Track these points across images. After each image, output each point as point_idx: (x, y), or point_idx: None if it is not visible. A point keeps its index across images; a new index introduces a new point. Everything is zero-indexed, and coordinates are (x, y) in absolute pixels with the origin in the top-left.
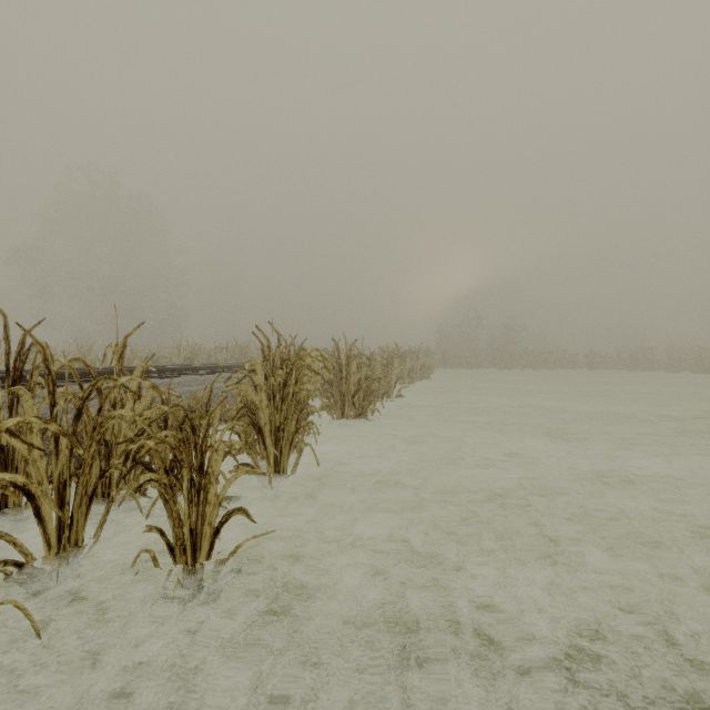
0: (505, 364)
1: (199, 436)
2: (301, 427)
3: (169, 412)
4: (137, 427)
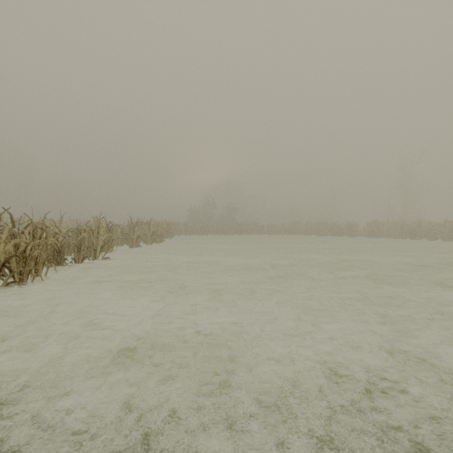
0: (222, 231)
1: None
2: None
3: None
4: None
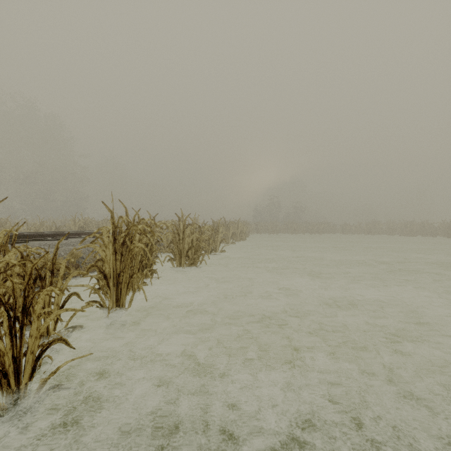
0: (294, 231)
1: (45, 282)
2: (134, 274)
3: (17, 264)
4: (4, 276)
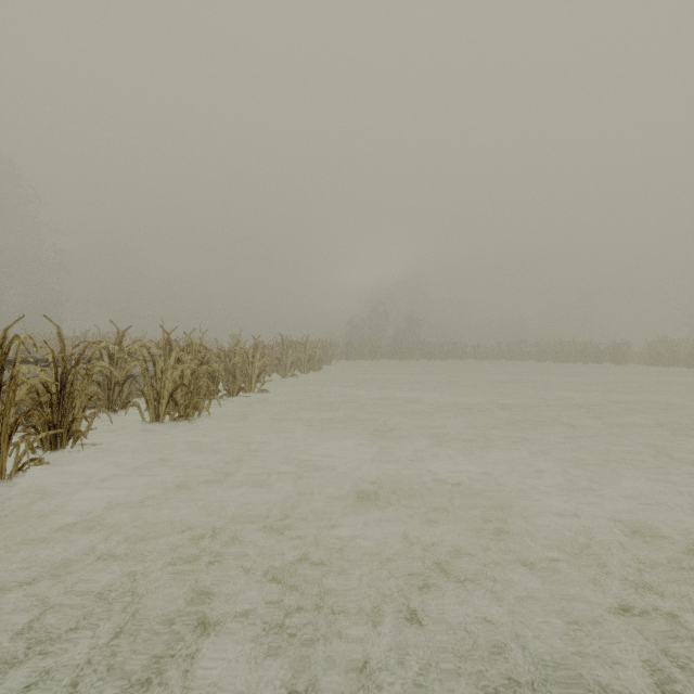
0: (403, 355)
1: None
2: None
3: None
4: None
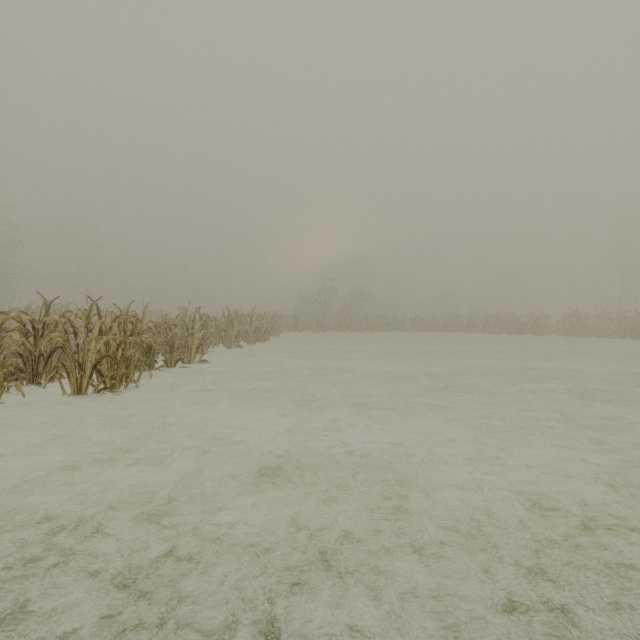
0: (347, 327)
1: None
2: None
3: None
4: None
